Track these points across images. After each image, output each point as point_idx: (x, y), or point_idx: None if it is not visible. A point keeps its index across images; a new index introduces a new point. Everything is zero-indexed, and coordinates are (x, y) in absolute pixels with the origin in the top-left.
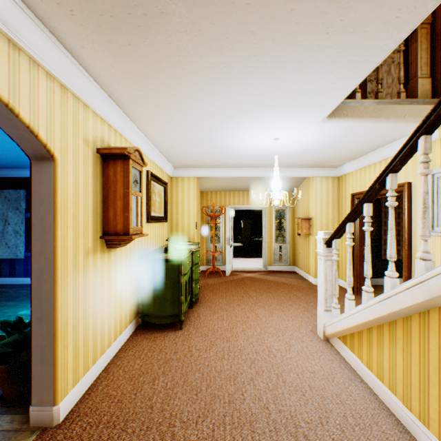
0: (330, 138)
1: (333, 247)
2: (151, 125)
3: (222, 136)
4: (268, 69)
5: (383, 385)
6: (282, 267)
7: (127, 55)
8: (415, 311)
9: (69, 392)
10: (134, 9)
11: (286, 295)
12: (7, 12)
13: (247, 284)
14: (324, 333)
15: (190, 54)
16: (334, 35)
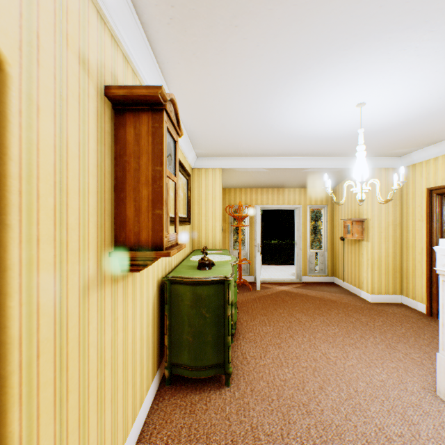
0: (440, 102)
1: None
2: (186, 73)
3: (284, 99)
4: None
5: None
6: (318, 277)
7: None
8: None
9: None
10: None
11: (347, 320)
12: None
13: (287, 303)
14: None
15: None
16: None
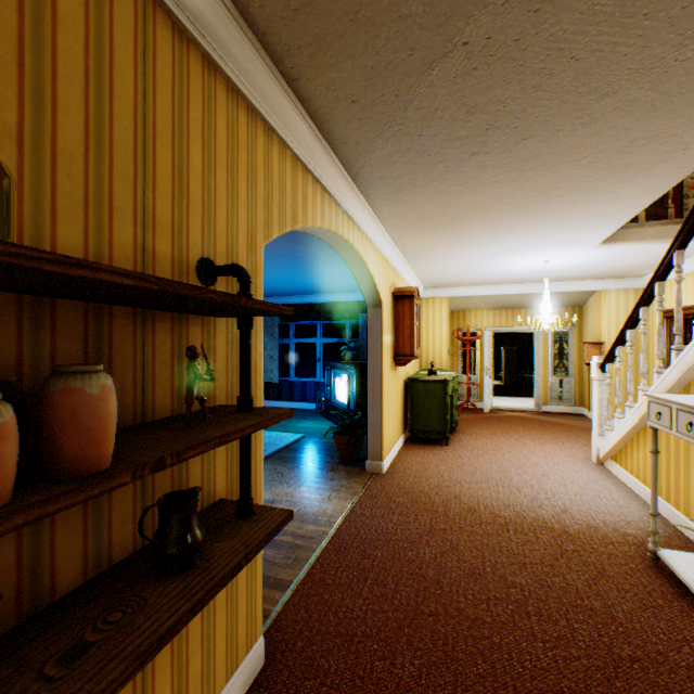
0: (611, 256)
1: (605, 371)
2: (421, 262)
3: (486, 264)
4: (531, 231)
5: (638, 482)
6: (562, 407)
7: (428, 237)
8: None
9: (385, 458)
10: (444, 225)
11: (563, 433)
12: (379, 237)
13: (511, 422)
14: (597, 458)
15: (472, 232)
16: (581, 216)
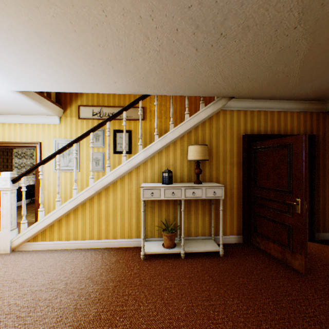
0: None
1: (23, 182)
2: None
3: None
4: (37, 62)
5: (71, 241)
6: None
7: None
8: (89, 199)
9: None
10: None
11: None
12: None
13: None
14: (11, 247)
15: (7, 18)
16: (79, 79)
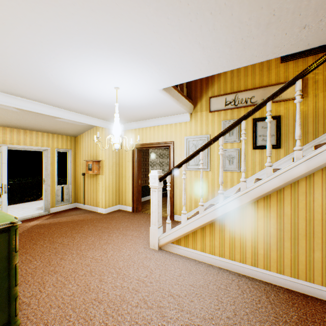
0: (147, 103)
1: (167, 181)
2: None
3: (71, 59)
4: (198, 31)
5: (215, 256)
6: (65, 206)
7: None
8: (238, 208)
9: None
10: None
11: (97, 229)
12: None
13: (45, 234)
14: (158, 245)
15: None
16: (241, 43)
